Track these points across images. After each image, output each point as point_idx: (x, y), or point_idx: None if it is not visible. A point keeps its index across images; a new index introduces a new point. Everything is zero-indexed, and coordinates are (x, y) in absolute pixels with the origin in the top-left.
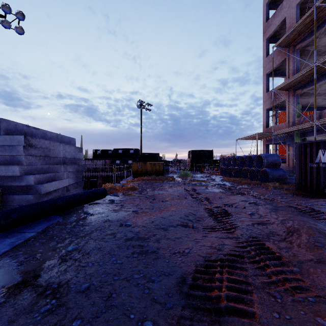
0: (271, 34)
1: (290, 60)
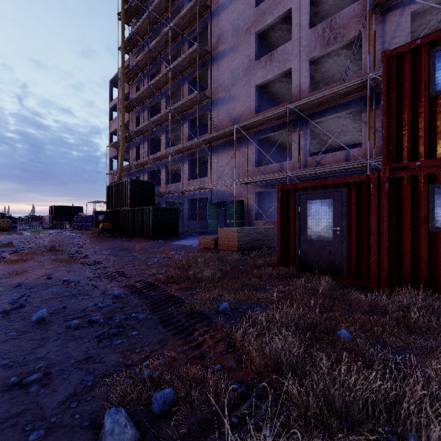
0: (113, 132)
1: (118, 157)
